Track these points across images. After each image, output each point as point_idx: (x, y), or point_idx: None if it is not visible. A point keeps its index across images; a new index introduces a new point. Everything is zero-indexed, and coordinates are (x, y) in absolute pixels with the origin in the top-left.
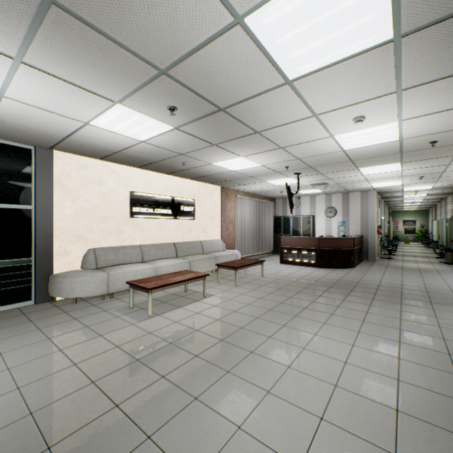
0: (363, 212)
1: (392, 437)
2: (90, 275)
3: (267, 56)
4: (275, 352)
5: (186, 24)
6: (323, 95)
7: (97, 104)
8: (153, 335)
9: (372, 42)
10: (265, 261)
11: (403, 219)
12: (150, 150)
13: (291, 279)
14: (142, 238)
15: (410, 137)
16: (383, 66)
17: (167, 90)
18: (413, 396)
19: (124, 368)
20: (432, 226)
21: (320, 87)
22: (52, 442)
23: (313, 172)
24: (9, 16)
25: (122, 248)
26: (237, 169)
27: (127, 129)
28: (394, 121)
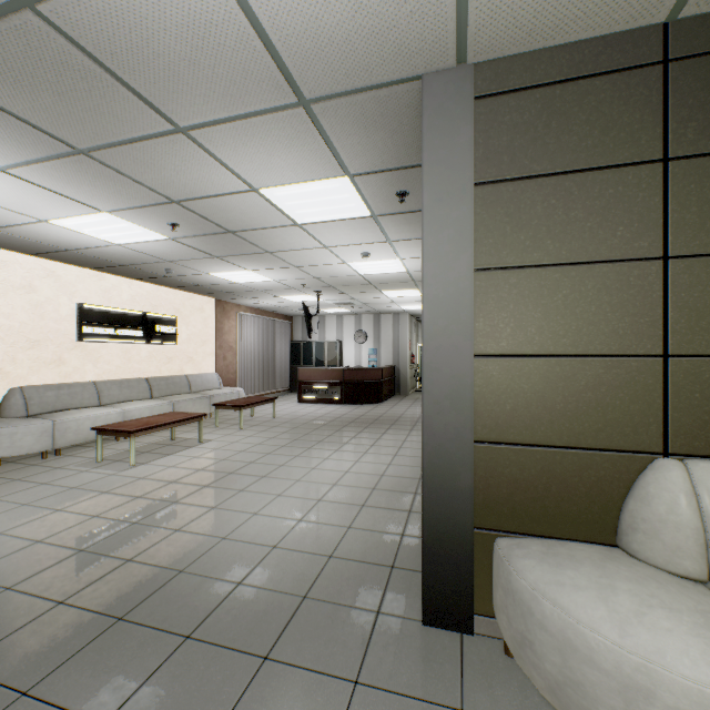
0: (396, 338)
1: (365, 500)
2: (25, 424)
3: (278, 209)
4: (287, 474)
5: (209, 184)
6: (330, 236)
7: (76, 209)
8: (147, 479)
9: (358, 215)
10: (279, 401)
11: None
12: (124, 253)
13: (310, 418)
14: (97, 371)
15: (415, 271)
16: (371, 227)
17: (174, 212)
18: (389, 481)
19: (127, 504)
20: None
21: (326, 231)
22: (82, 548)
23: (335, 291)
24: (25, 150)
25: (66, 386)
26: (242, 282)
27: (103, 232)
28: (396, 259)
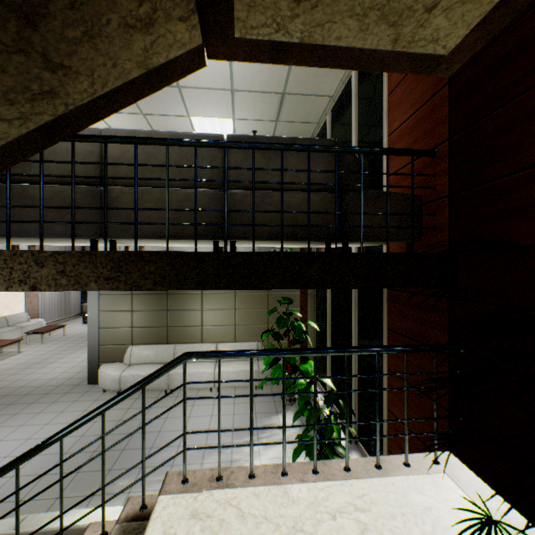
0: None
1: None
2: None
3: None
4: (64, 360)
5: None
6: None
7: None
8: None
9: None
10: (71, 324)
11: None
12: None
13: (86, 334)
14: None
15: None
16: None
17: None
18: None
19: None
20: None
21: None
22: None
23: None
24: None
25: None
26: None
27: None
28: None
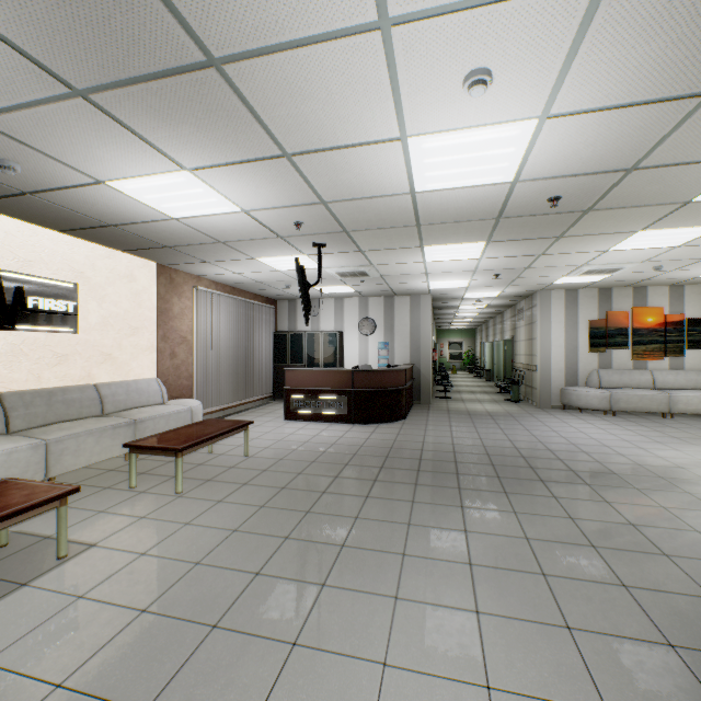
0: (414, 328)
1: None
2: None
3: None
4: None
5: None
6: None
7: None
8: None
9: None
10: (257, 417)
11: (449, 340)
12: None
13: (308, 458)
14: None
15: (531, 178)
16: None
17: None
18: None
19: None
20: (482, 350)
21: None
22: None
23: (348, 245)
24: None
25: None
26: (184, 214)
27: None
28: (534, 115)
